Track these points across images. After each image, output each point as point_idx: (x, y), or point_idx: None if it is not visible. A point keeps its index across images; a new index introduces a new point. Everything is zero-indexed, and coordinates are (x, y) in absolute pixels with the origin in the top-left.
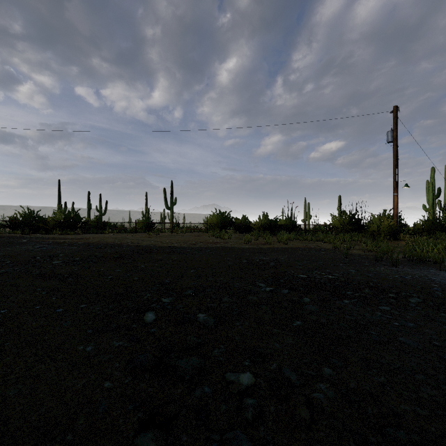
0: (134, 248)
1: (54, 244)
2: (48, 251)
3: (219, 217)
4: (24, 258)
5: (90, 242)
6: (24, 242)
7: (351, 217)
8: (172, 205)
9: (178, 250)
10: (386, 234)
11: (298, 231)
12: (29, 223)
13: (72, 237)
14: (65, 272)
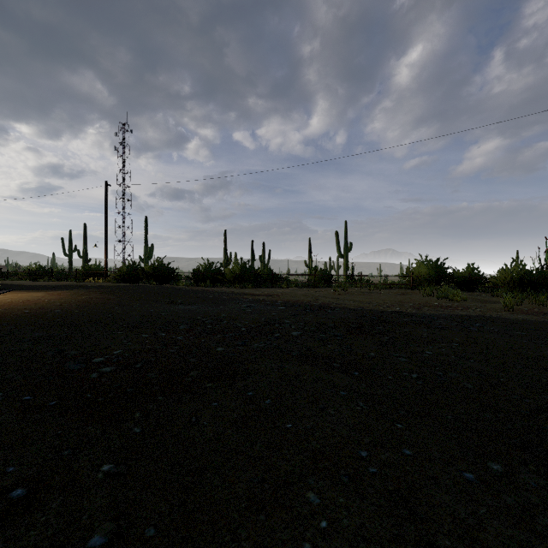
0: (354, 313)
1: (256, 303)
2: (263, 314)
3: (430, 266)
4: (253, 324)
5: (290, 301)
6: (227, 298)
7: None
8: (346, 252)
9: (424, 320)
10: None
11: None
12: (209, 275)
13: (259, 292)
14: (330, 355)
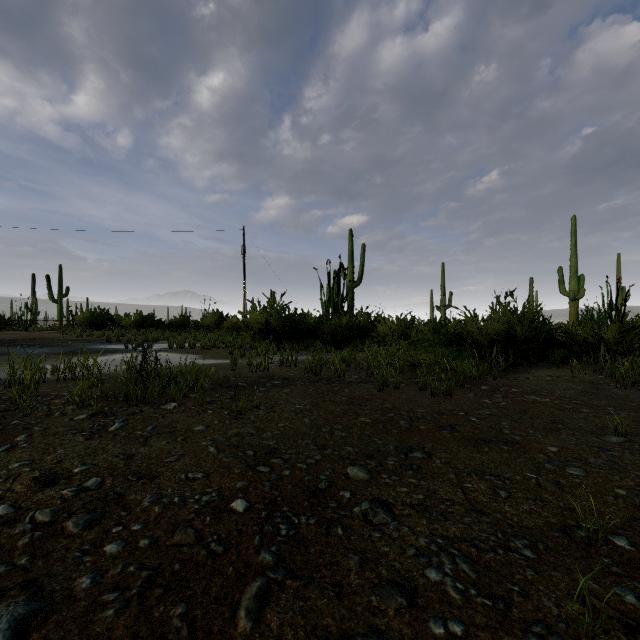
0: None
1: None
2: None
3: (89, 314)
4: None
5: None
6: None
7: (221, 315)
8: (61, 297)
9: None
10: (232, 329)
11: (196, 328)
12: None
13: None
14: None
